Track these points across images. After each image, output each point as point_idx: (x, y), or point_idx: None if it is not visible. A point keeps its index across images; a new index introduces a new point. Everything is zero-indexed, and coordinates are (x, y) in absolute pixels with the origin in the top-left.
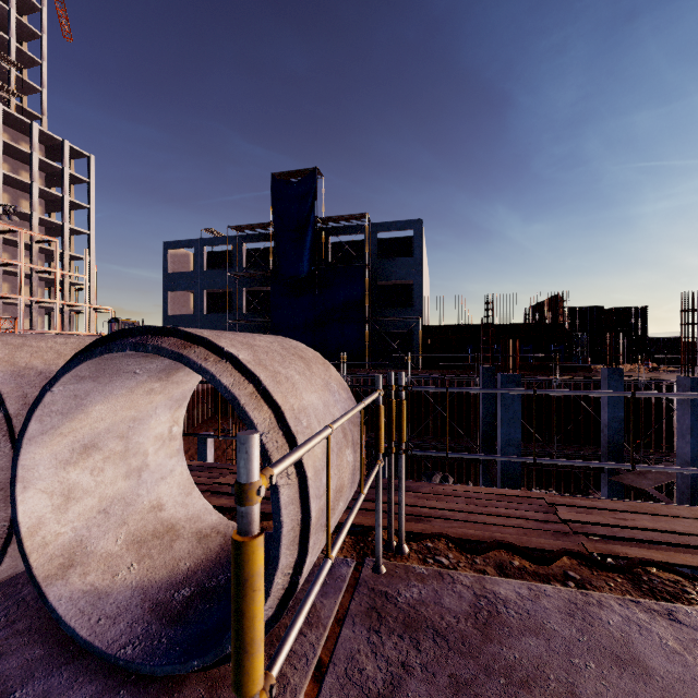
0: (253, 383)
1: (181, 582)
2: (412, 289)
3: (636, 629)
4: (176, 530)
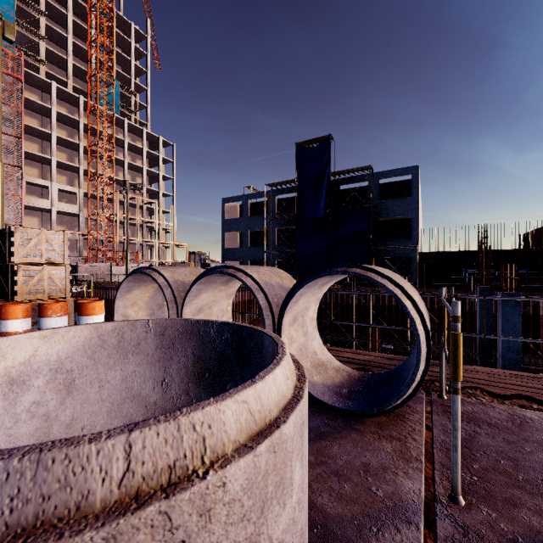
0: (400, 289)
1: (340, 386)
2: (409, 223)
3: None
4: (325, 365)
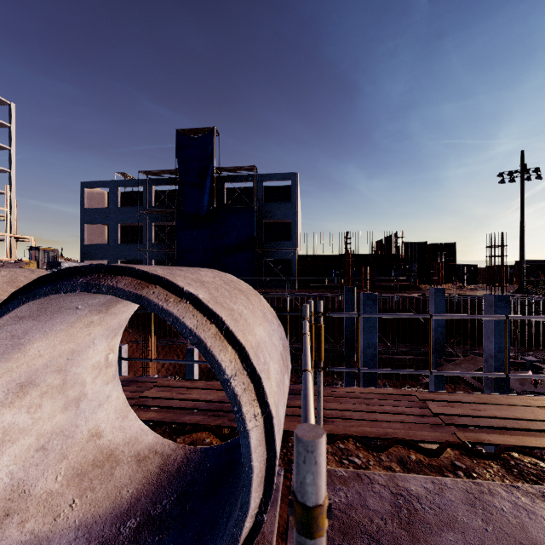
0: (215, 323)
1: (126, 513)
2: (290, 227)
3: (525, 514)
4: (115, 456)
